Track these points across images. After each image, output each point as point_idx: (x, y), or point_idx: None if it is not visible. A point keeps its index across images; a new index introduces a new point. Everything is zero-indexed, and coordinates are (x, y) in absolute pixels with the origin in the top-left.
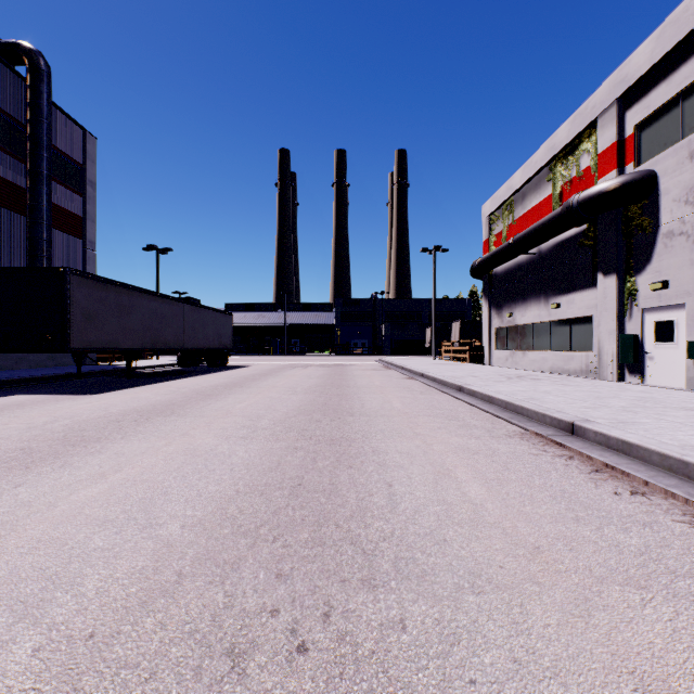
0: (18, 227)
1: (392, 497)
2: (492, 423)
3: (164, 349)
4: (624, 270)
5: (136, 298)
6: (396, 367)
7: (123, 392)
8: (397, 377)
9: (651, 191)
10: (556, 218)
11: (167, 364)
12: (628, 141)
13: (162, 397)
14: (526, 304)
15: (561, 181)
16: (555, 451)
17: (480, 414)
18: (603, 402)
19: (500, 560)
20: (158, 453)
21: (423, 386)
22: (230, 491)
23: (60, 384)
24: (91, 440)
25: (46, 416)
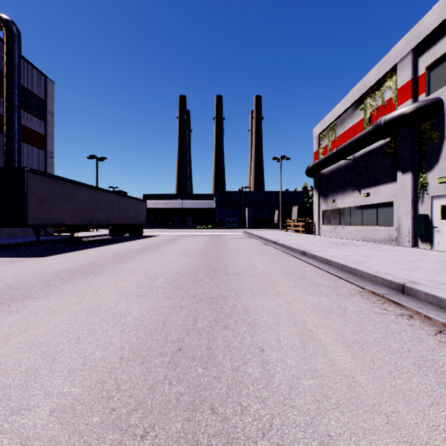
0: None
1: (265, 366)
2: (334, 282)
3: (97, 225)
4: (417, 169)
5: (77, 189)
6: (256, 236)
7: (63, 255)
8: (257, 244)
9: (438, 112)
10: (368, 134)
11: (102, 235)
12: (420, 78)
13: (89, 259)
14: (345, 194)
15: (370, 109)
16: (395, 310)
17: (323, 274)
18: (415, 265)
19: None
20: (66, 312)
21: (276, 251)
22: (114, 358)
23: (22, 249)
24: (17, 299)
25: None
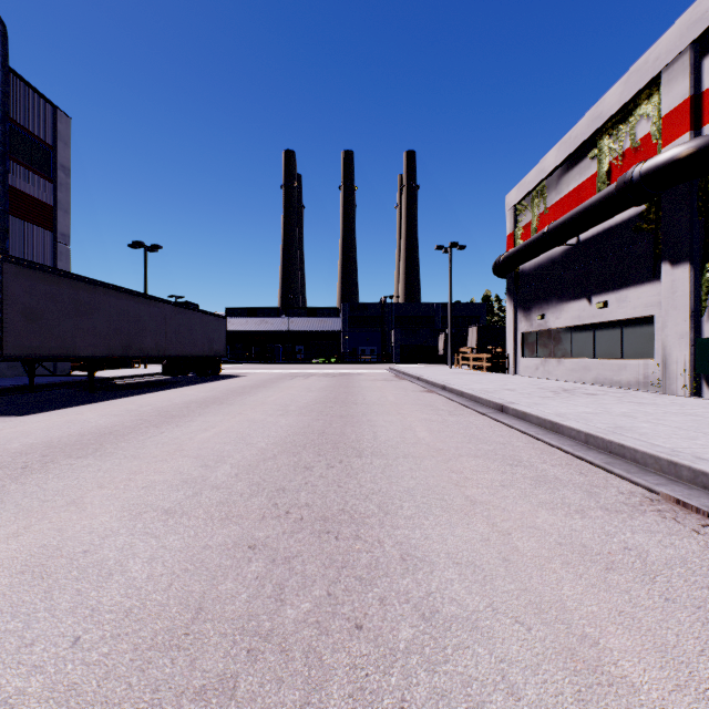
0: None
1: None
2: (582, 473)
3: (138, 357)
4: (700, 257)
5: (100, 295)
6: (409, 376)
7: (64, 411)
8: (413, 390)
9: None
10: (609, 197)
11: (151, 374)
12: (707, 95)
13: (106, 420)
14: (562, 304)
15: (609, 156)
16: None
17: (551, 453)
18: None
19: None
20: None
21: (449, 403)
22: None
23: None
24: None
25: None
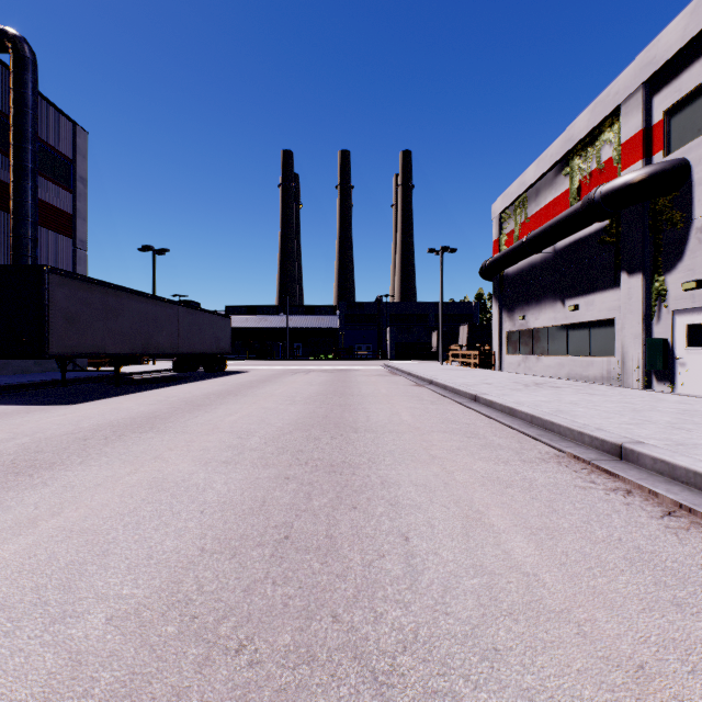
0: (2, 224)
1: (410, 560)
2: (519, 442)
3: (156, 354)
4: (651, 269)
5: (124, 300)
6: (402, 372)
7: (105, 401)
8: (404, 384)
9: (683, 182)
10: (576, 213)
11: (162, 370)
12: (656, 128)
13: (145, 408)
14: (540, 306)
15: (579, 175)
16: (606, 482)
17: (503, 430)
18: (644, 416)
19: (591, 697)
20: (117, 486)
21: (433, 394)
22: (192, 550)
23: (40, 392)
24: (42, 466)
25: (4, 433)
